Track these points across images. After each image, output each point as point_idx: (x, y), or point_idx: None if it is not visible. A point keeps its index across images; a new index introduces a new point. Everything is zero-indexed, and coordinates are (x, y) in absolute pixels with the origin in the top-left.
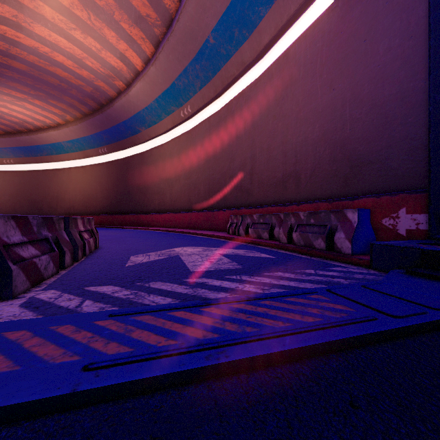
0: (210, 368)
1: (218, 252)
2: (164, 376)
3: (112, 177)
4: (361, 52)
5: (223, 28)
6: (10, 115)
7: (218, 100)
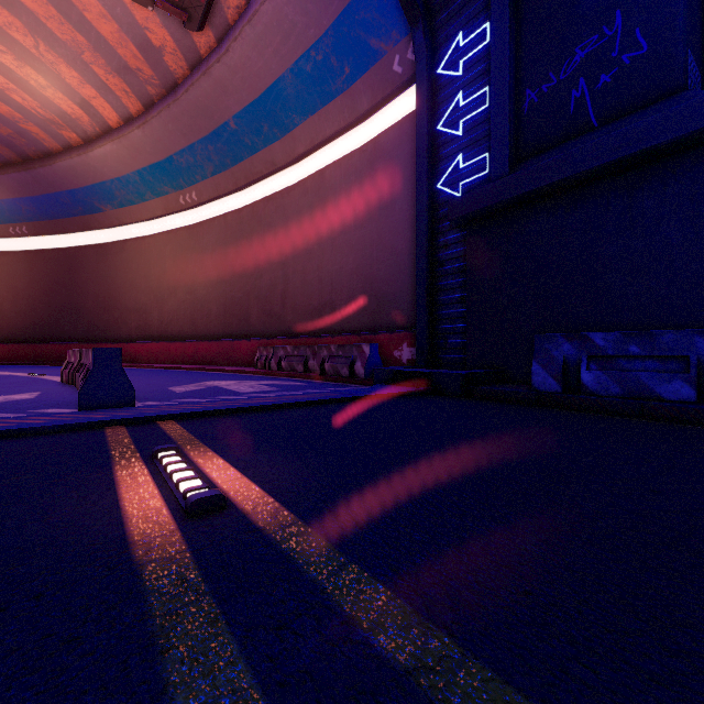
0: (279, 405)
1: (255, 383)
2: (264, 406)
3: (38, 277)
4: (385, 203)
5: (249, 117)
6: None
7: (238, 194)
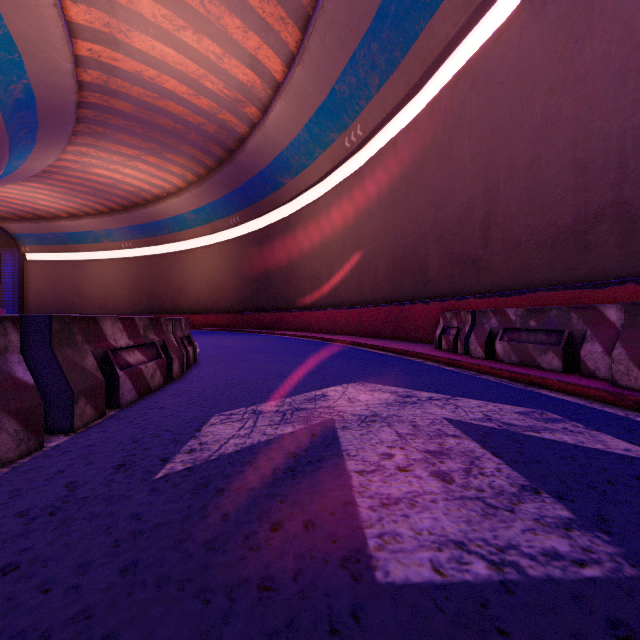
0: None
1: (442, 413)
2: None
3: (246, 257)
4: None
5: None
6: (124, 182)
7: (411, 103)
